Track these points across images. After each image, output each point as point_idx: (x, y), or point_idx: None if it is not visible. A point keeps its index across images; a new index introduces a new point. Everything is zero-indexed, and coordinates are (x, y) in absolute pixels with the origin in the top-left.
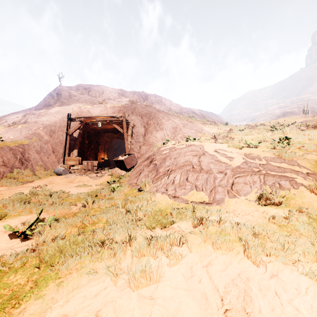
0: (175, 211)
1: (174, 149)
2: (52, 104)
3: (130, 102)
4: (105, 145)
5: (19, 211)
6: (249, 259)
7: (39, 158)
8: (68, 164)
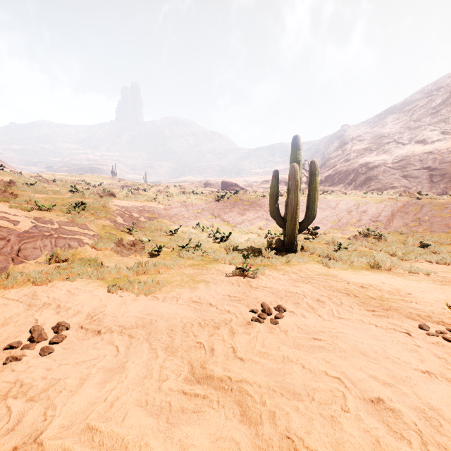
0: None
1: None
2: None
3: None
4: None
5: None
6: (37, 285)
7: None
8: None
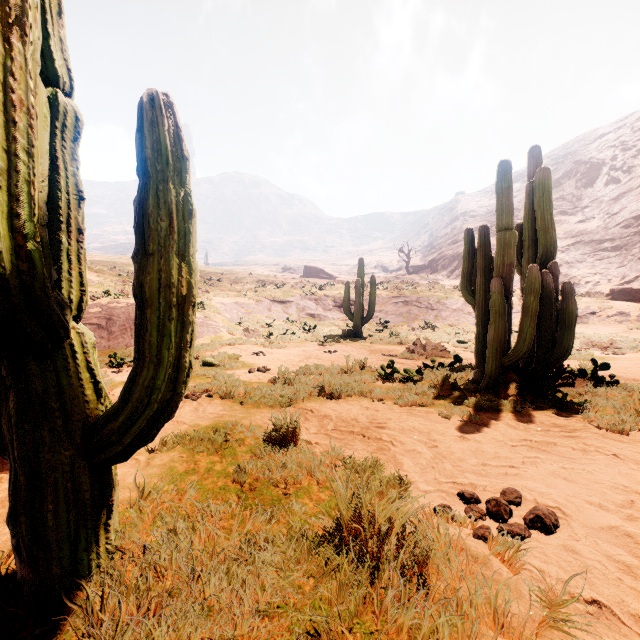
0: None
1: (110, 307)
2: None
3: None
4: None
5: None
6: (231, 345)
7: None
8: None
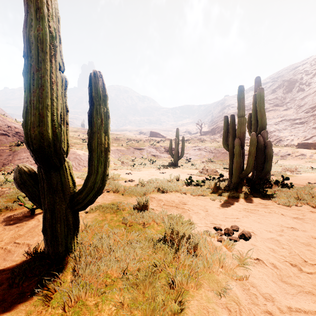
0: None
1: None
2: None
3: None
4: None
5: None
6: (116, 170)
7: None
8: None
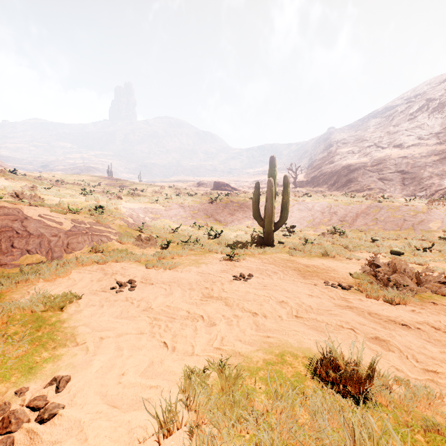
0: (27, 268)
1: None
2: None
3: None
4: None
5: None
6: (100, 264)
7: None
8: None
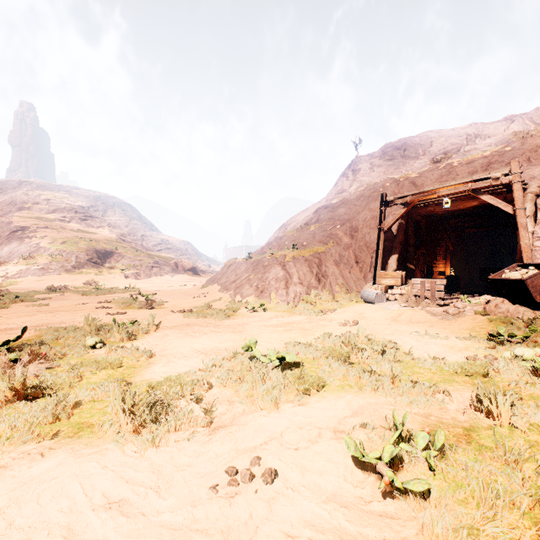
0: None
1: None
2: (346, 188)
3: (517, 139)
4: (447, 246)
5: (338, 378)
6: None
7: (338, 272)
8: (381, 283)
